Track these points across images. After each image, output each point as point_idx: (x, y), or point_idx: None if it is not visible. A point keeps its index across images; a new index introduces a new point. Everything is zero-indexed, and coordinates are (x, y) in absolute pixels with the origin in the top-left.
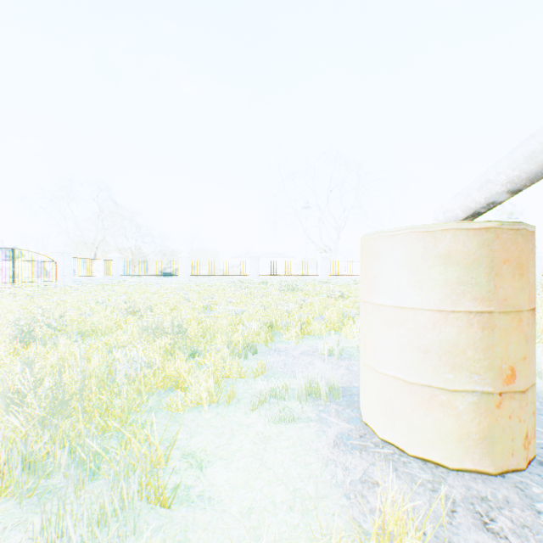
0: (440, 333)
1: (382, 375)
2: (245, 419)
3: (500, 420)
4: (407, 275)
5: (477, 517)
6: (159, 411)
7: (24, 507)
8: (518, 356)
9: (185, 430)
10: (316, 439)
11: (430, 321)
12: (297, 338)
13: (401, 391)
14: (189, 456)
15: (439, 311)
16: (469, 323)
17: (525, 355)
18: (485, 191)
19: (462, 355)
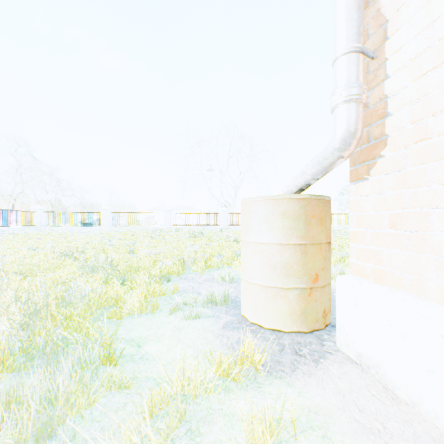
0: (281, 256)
1: (251, 284)
2: (166, 319)
3: (310, 303)
4: (264, 224)
5: (293, 350)
6: (104, 320)
7: (22, 375)
8: (320, 268)
9: (125, 328)
10: (212, 326)
11: (276, 250)
12: (202, 270)
13: (261, 292)
14: (130, 341)
15: (280, 244)
16: (295, 250)
17: (324, 267)
18: (303, 178)
19: (292, 268)
